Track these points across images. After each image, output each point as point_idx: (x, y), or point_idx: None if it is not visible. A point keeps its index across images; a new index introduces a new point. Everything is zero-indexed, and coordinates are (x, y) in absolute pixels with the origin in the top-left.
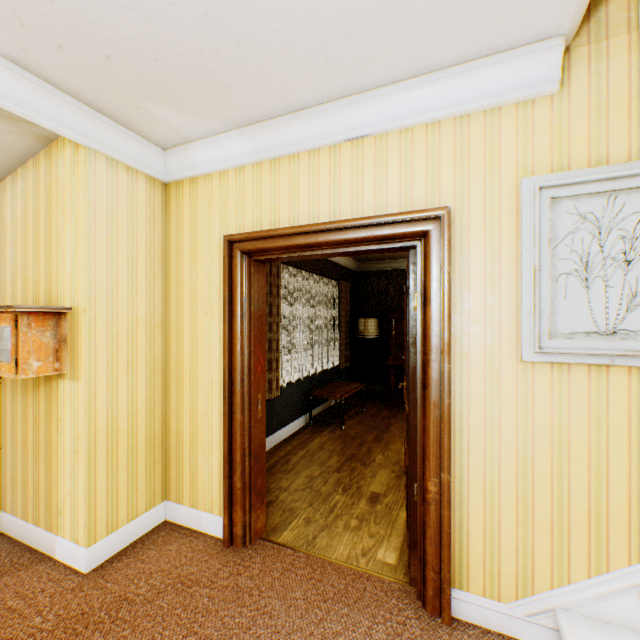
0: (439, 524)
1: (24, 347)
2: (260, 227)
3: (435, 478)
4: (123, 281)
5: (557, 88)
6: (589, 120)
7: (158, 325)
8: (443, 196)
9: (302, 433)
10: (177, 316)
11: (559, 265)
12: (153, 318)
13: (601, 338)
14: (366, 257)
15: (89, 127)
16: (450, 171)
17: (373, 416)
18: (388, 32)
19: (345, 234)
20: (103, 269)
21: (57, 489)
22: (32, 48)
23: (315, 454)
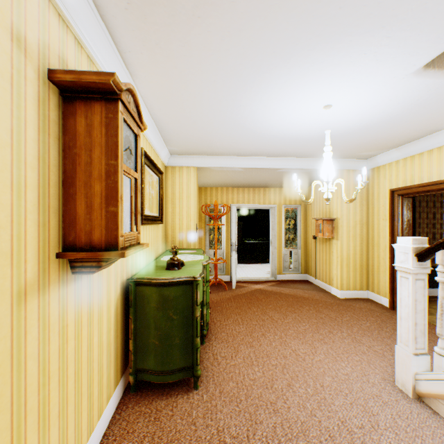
0: None
1: (324, 229)
2: (405, 184)
3: None
4: (351, 209)
5: None
6: None
7: (363, 223)
8: None
9: None
10: (371, 220)
11: None
12: (361, 221)
13: None
14: None
15: (340, 164)
16: None
17: None
18: (442, 119)
19: (442, 185)
20: (344, 206)
21: (331, 272)
22: None
23: None
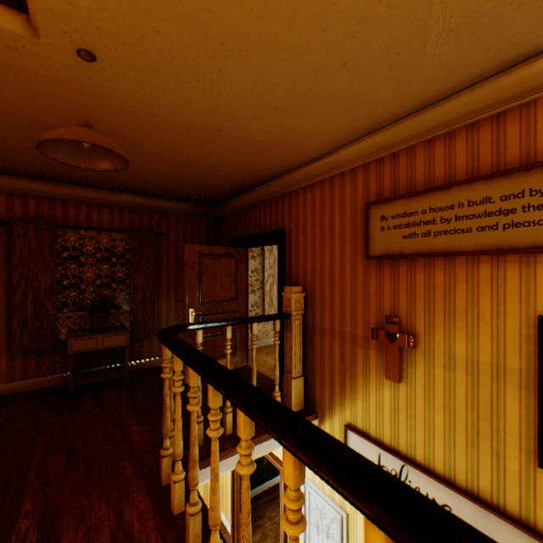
0: None
1: None
2: None
3: None
4: None
5: None
6: None
7: None
8: None
9: None
10: None
11: (312, 518)
12: None
13: None
14: None
15: None
16: None
17: None
18: None
19: None
20: None
21: None
22: None
23: None
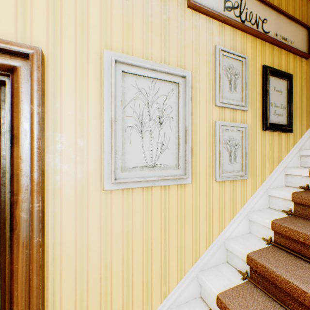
0: None
1: None
2: None
3: None
4: None
5: None
6: (143, 29)
7: None
8: (36, 39)
9: None
10: None
11: (127, 120)
12: None
13: (149, 169)
14: None
15: None
16: (44, 18)
17: None
18: None
19: None
20: None
21: None
22: None
23: None
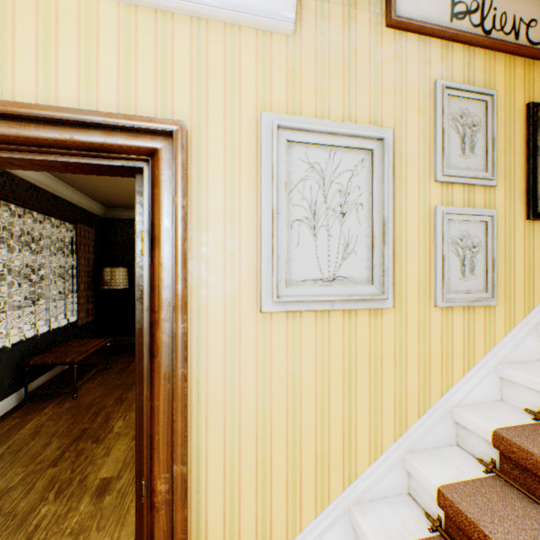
0: (172, 530)
1: None
2: None
3: (167, 473)
4: None
5: (293, 28)
6: (316, 74)
7: None
8: (178, 110)
9: (8, 419)
10: None
11: (294, 211)
12: None
13: (325, 284)
14: (115, 202)
15: None
16: (186, 81)
17: (120, 372)
18: None
19: (22, 127)
20: None
21: None
22: None
23: (23, 448)
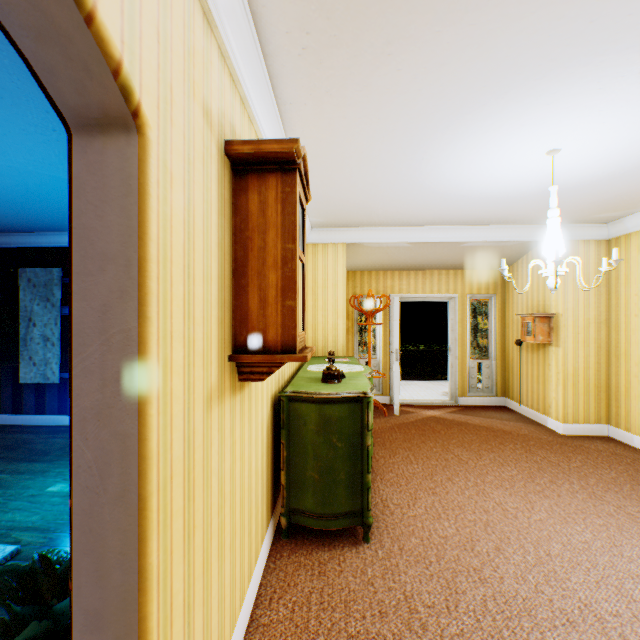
0: None
1: (536, 330)
2: None
3: None
4: (580, 300)
5: None
6: None
7: (601, 322)
8: None
9: None
10: (614, 317)
11: None
12: (598, 318)
13: None
14: None
15: (563, 232)
16: None
17: None
18: None
19: None
20: (569, 295)
21: (547, 396)
22: (544, 220)
23: None
